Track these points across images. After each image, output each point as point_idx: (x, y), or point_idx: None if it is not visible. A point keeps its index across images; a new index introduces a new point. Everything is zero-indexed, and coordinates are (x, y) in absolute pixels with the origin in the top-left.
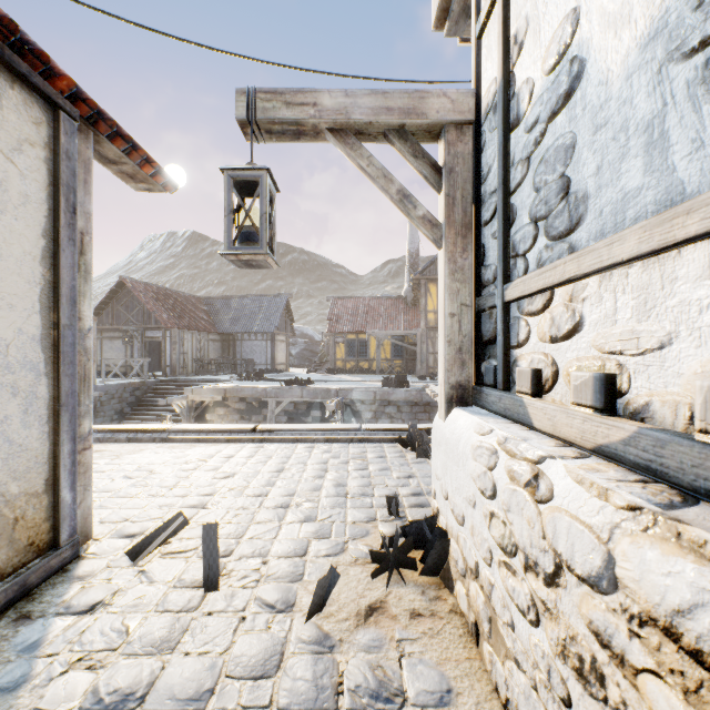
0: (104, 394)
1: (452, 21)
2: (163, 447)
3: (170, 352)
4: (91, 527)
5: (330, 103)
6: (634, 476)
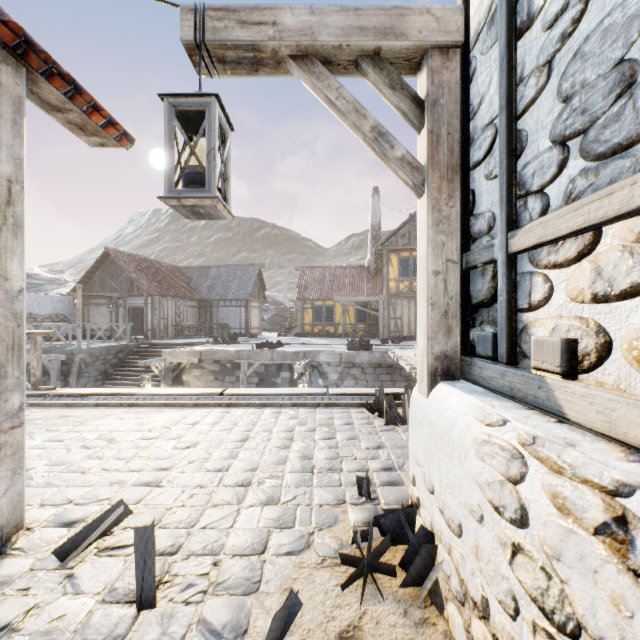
0: (89, 356)
1: None
2: (129, 412)
3: (151, 317)
4: (22, 515)
5: (292, 22)
6: None
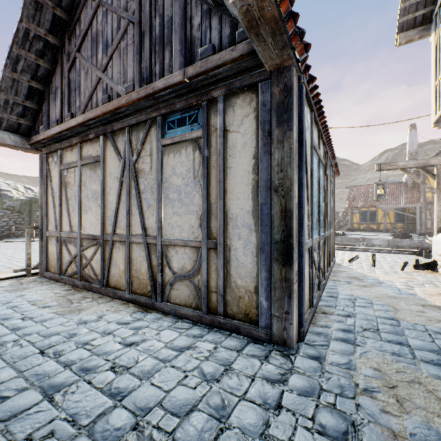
0: None
1: (439, 127)
2: None
3: None
4: None
5: (401, 164)
6: None
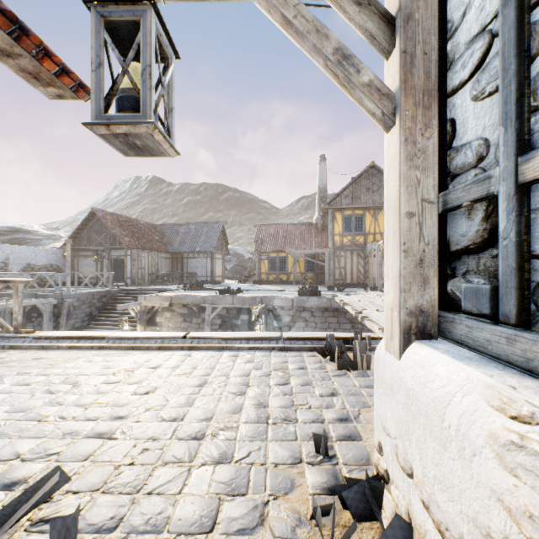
0: (77, 300)
1: None
2: (98, 355)
3: (130, 267)
4: None
5: None
6: None
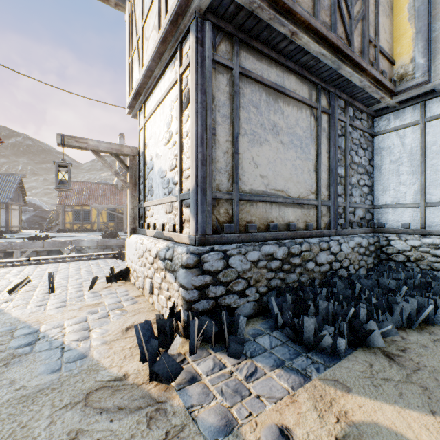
0: None
1: (133, 116)
2: None
3: None
4: None
5: (92, 144)
6: (155, 238)
